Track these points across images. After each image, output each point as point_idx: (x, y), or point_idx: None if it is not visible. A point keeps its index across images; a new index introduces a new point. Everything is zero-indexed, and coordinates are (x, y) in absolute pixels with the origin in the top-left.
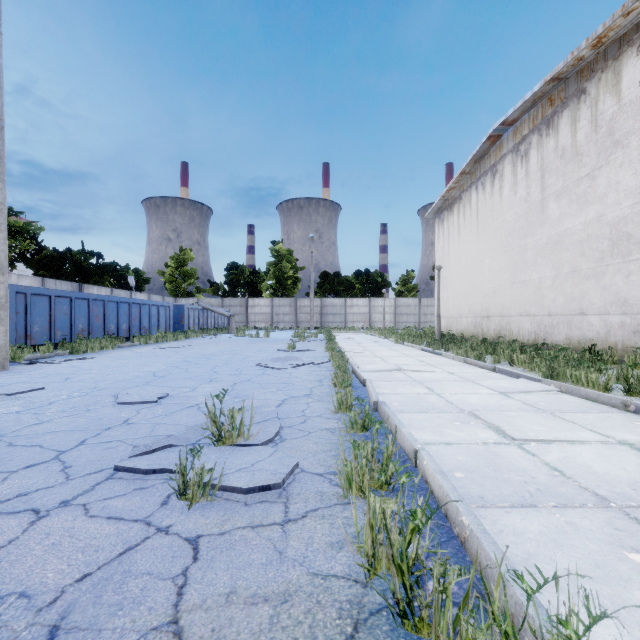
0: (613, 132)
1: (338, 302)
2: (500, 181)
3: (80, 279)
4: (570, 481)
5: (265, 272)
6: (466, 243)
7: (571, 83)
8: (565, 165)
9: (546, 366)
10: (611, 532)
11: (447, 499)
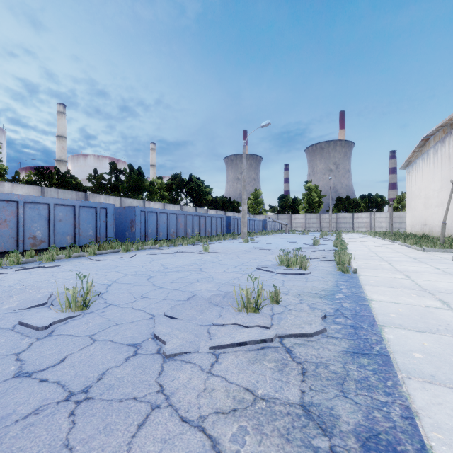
0: None
1: (348, 215)
2: (429, 159)
3: (222, 209)
4: (366, 247)
5: (301, 199)
6: (418, 186)
7: (448, 128)
8: (447, 161)
9: (403, 239)
10: (362, 248)
11: None
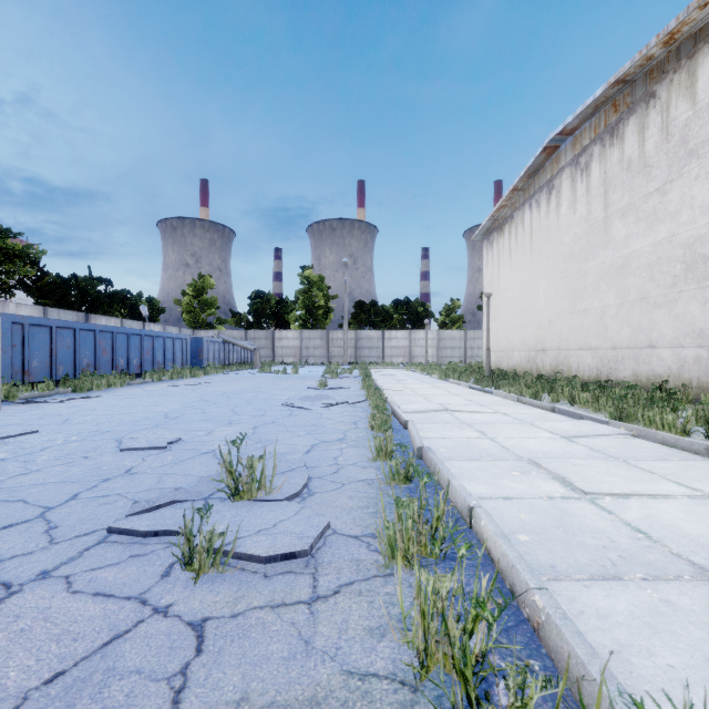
0: (687, 141)
1: (375, 334)
2: (557, 198)
3: (87, 308)
4: (658, 546)
5: (293, 301)
6: (518, 268)
7: (638, 86)
8: (632, 179)
9: (614, 406)
10: None
11: (513, 571)
